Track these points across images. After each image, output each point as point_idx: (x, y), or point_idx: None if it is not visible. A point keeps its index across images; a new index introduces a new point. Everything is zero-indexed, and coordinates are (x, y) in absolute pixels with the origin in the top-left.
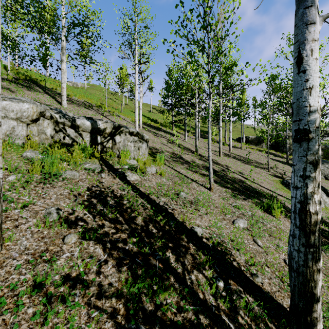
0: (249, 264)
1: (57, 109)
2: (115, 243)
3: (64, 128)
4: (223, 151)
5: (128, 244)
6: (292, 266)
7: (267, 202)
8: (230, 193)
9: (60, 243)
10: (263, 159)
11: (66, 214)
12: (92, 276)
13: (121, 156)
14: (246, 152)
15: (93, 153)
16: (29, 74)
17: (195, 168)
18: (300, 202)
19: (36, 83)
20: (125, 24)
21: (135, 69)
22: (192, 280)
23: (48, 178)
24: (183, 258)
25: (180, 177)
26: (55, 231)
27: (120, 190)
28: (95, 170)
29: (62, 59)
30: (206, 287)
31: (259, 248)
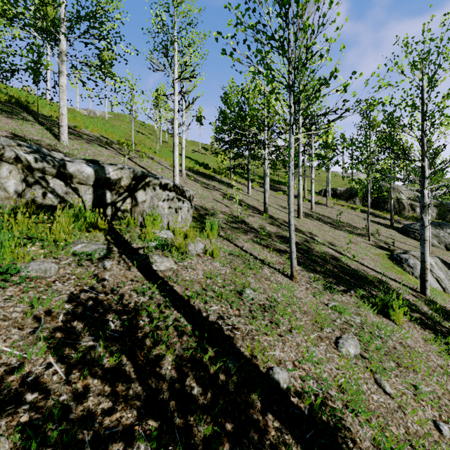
0: (381, 449)
1: (32, 146)
2: (105, 446)
3: (43, 179)
4: (303, 210)
5: (136, 442)
6: None
7: (381, 296)
8: (321, 281)
9: None
10: (358, 220)
11: None
12: None
13: (146, 224)
14: (334, 211)
15: (95, 222)
16: (17, 94)
17: (265, 239)
18: None
19: (26, 107)
20: (158, 18)
21: (175, 88)
22: None
23: None
24: None
25: (243, 257)
26: None
27: (136, 294)
28: (93, 255)
29: (61, 71)
30: None
31: (389, 400)
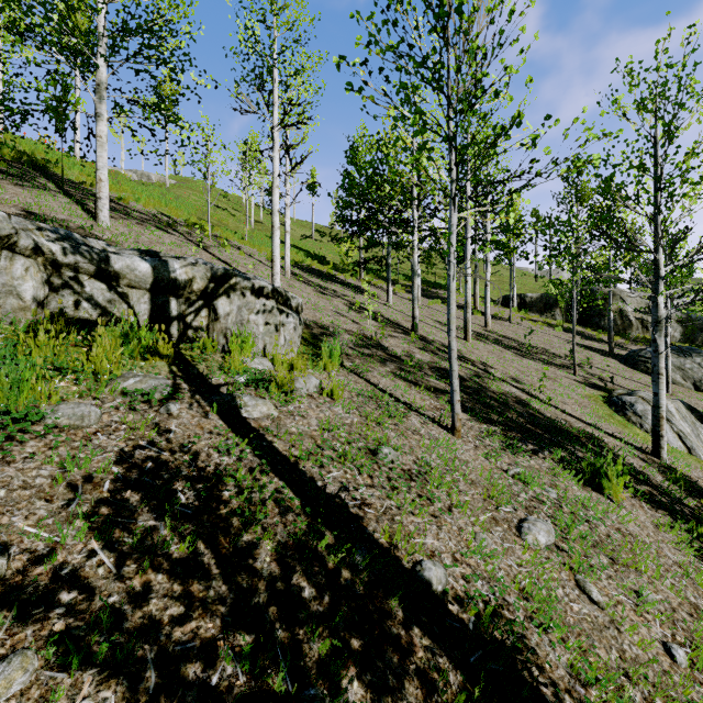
0: (582, 681)
1: (58, 230)
2: (175, 667)
3: (75, 280)
4: (473, 328)
5: (221, 662)
6: None
7: (590, 459)
8: (499, 436)
9: None
10: (559, 344)
11: (20, 564)
12: None
13: (231, 349)
14: (521, 329)
15: (155, 345)
16: (30, 149)
17: (413, 372)
18: None
19: (45, 169)
20: (248, 32)
21: (274, 139)
22: None
23: None
24: (395, 696)
25: (378, 399)
26: None
27: (218, 453)
28: (151, 395)
29: (100, 113)
30: None
31: (597, 611)
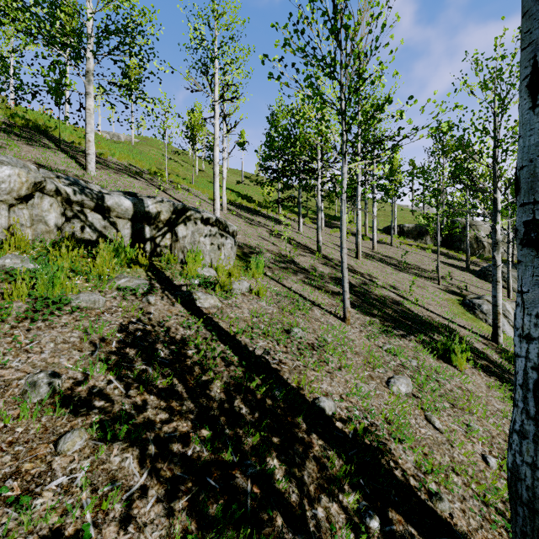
0: (422, 471)
1: (70, 178)
2: (166, 445)
3: (82, 213)
4: (363, 250)
5: (193, 444)
6: (519, 493)
7: (443, 341)
8: (378, 325)
9: (49, 454)
10: (428, 262)
11: (69, 385)
12: (111, 531)
13: (187, 261)
14: (400, 251)
15: (136, 257)
16: (34, 117)
17: (316, 280)
18: (537, 369)
19: (45, 132)
20: (196, 32)
21: (215, 110)
22: (318, 521)
23: (43, 309)
24: (300, 468)
25: (291, 297)
26: (41, 426)
27: (182, 328)
28: (137, 290)
29: (88, 92)
30: (347, 536)
31: (438, 434)
